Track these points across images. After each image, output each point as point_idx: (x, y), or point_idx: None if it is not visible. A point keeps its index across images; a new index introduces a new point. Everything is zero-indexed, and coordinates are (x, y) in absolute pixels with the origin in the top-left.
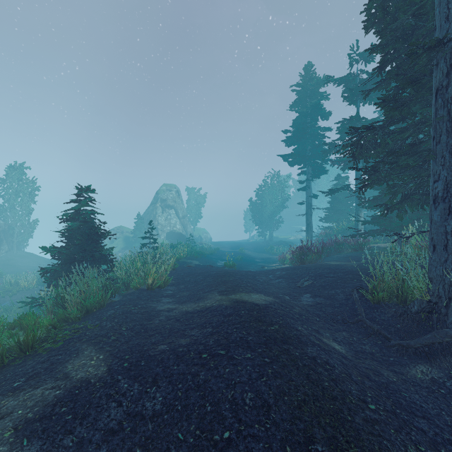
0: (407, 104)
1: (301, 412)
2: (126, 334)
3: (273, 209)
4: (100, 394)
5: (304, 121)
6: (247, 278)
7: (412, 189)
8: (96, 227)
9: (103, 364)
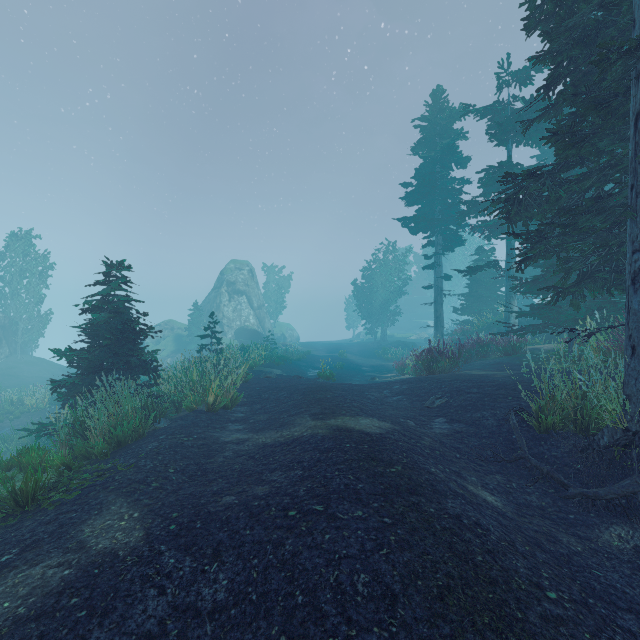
0: (590, 139)
1: (445, 606)
2: (175, 478)
3: (387, 296)
4: (132, 575)
5: (431, 170)
6: (352, 395)
7: (593, 265)
8: (132, 321)
9: (138, 527)
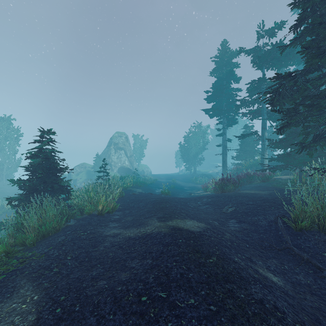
0: None
1: None
2: (70, 264)
3: (197, 150)
4: None
5: (220, 84)
6: (180, 205)
7: (323, 130)
8: (55, 163)
9: (33, 310)
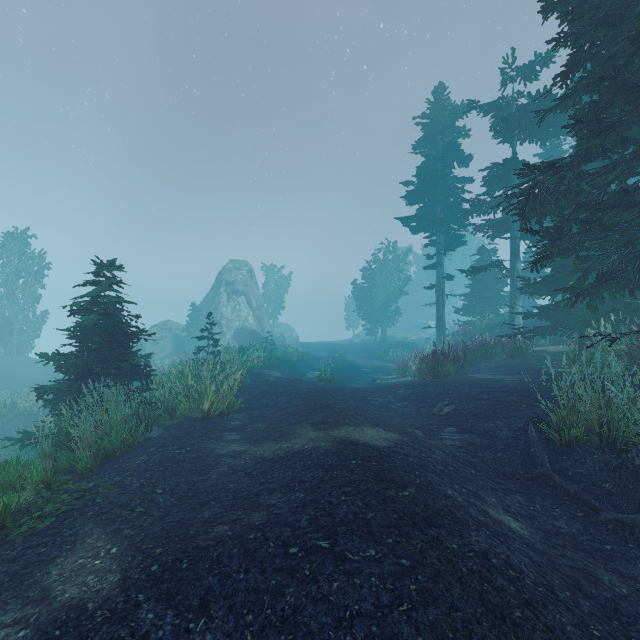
0: (616, 128)
1: None
2: (163, 501)
3: (387, 296)
4: (100, 638)
5: (433, 169)
6: (355, 400)
7: (614, 264)
8: (124, 323)
9: (114, 568)
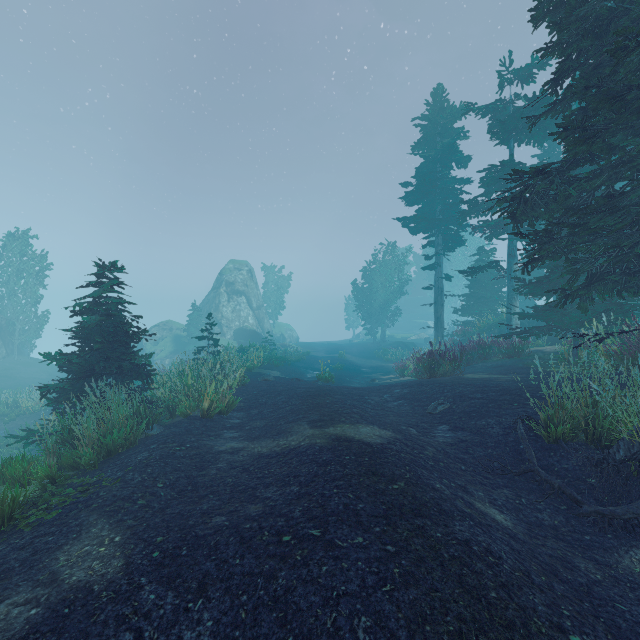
0: (602, 135)
1: None
2: (163, 494)
3: (387, 296)
4: (106, 615)
5: (431, 170)
6: (351, 399)
7: (603, 266)
8: (125, 324)
9: (118, 554)
